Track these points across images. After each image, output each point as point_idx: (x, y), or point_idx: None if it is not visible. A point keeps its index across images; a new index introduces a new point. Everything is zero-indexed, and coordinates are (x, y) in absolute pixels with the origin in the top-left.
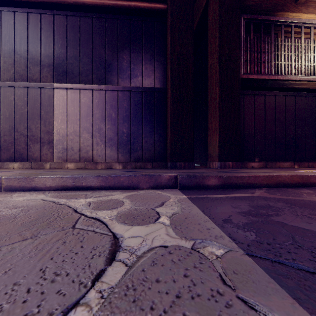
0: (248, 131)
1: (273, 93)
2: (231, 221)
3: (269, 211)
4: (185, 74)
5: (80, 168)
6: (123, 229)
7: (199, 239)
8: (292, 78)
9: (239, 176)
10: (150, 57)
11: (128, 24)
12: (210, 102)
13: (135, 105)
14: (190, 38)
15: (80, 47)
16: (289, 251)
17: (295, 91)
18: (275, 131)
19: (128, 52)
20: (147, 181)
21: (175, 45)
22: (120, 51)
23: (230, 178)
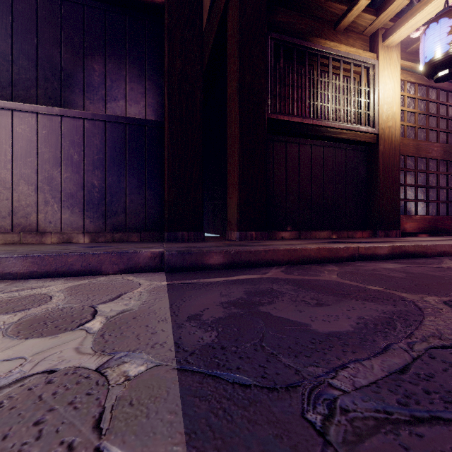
0: (279, 189)
1: (309, 142)
2: (200, 318)
3: (264, 298)
4: (191, 104)
5: (10, 243)
6: (1, 348)
7: (124, 351)
8: (329, 125)
9: (253, 250)
10: (139, 73)
11: (102, 16)
12: (229, 147)
13: (114, 144)
14: (198, 53)
15: (13, 40)
16: (242, 355)
17: (334, 141)
18: (312, 191)
19: (101, 59)
20: (115, 262)
21: (175, 60)
22: (87, 56)
23: (241, 254)
